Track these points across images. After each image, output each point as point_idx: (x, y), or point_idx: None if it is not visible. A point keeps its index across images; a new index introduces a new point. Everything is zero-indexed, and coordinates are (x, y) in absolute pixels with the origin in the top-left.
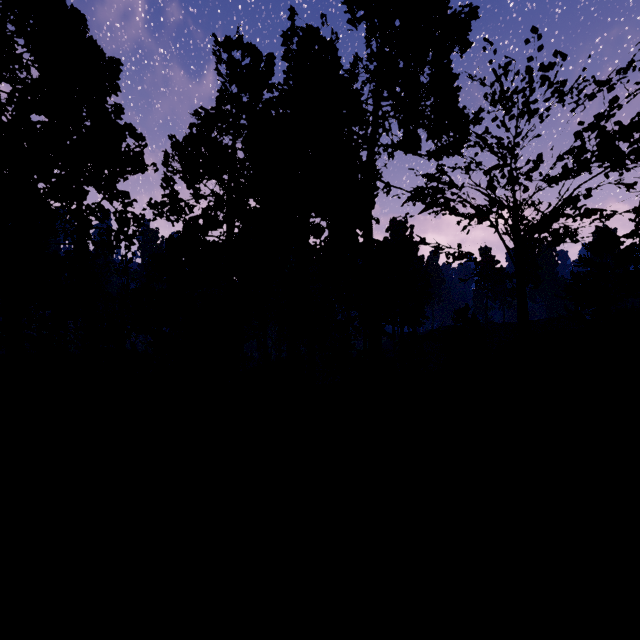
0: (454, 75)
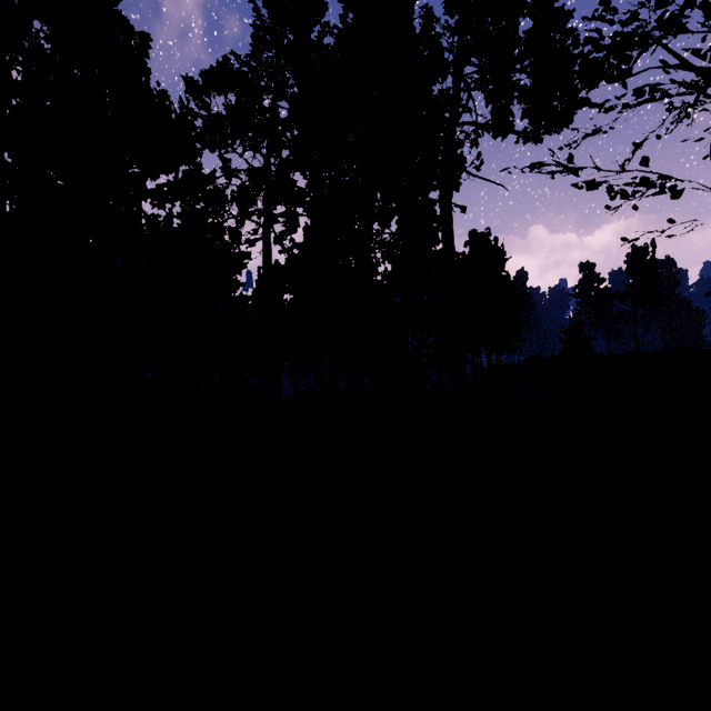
0: (566, 13)
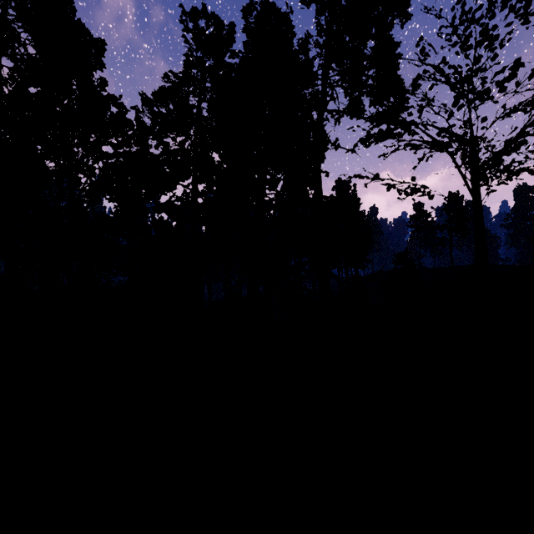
0: (396, 43)
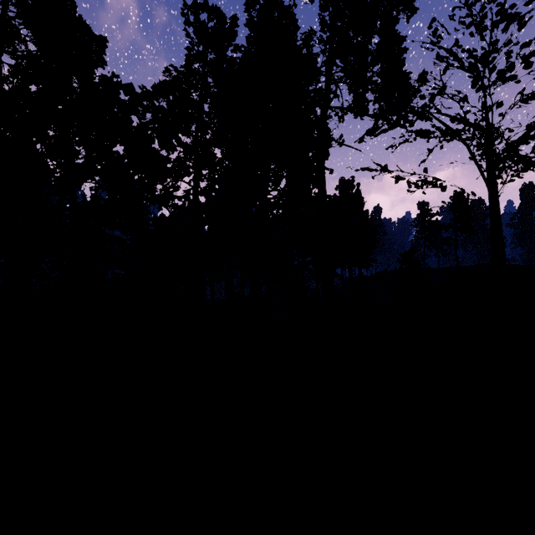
0: (401, 37)
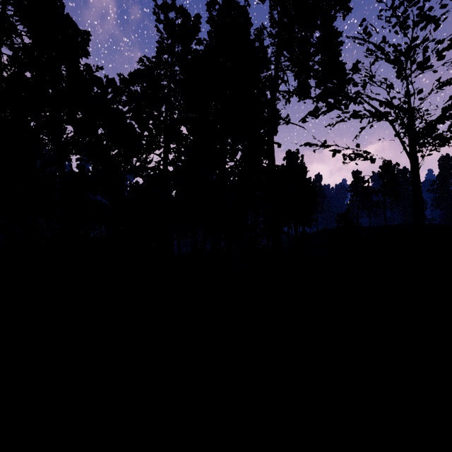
0: (338, 33)
